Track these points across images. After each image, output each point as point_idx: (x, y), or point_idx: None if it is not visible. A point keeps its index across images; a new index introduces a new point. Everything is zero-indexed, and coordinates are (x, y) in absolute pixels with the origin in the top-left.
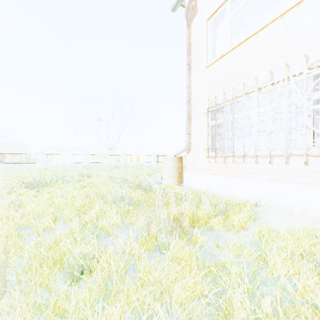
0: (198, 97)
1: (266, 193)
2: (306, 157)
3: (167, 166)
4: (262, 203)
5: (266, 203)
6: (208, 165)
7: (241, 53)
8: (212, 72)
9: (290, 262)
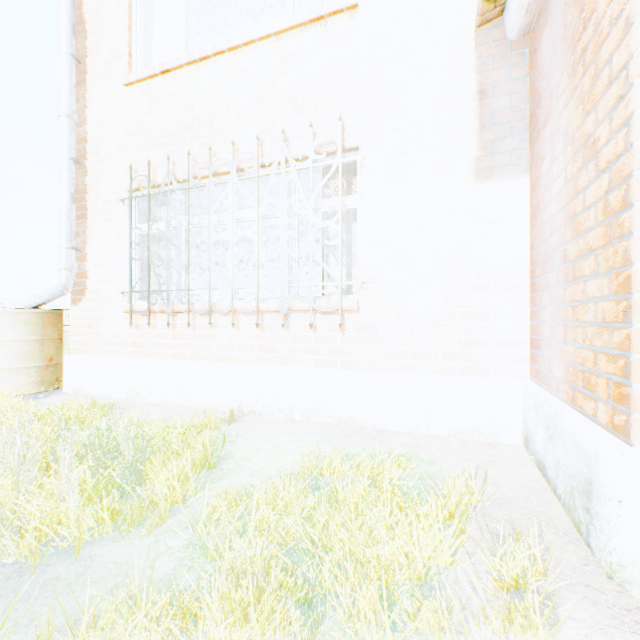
0: (108, 156)
1: (252, 390)
2: (314, 314)
3: (0, 340)
4: (246, 410)
5: (252, 409)
6: (133, 333)
7: (208, 81)
8: (144, 102)
9: (258, 607)
